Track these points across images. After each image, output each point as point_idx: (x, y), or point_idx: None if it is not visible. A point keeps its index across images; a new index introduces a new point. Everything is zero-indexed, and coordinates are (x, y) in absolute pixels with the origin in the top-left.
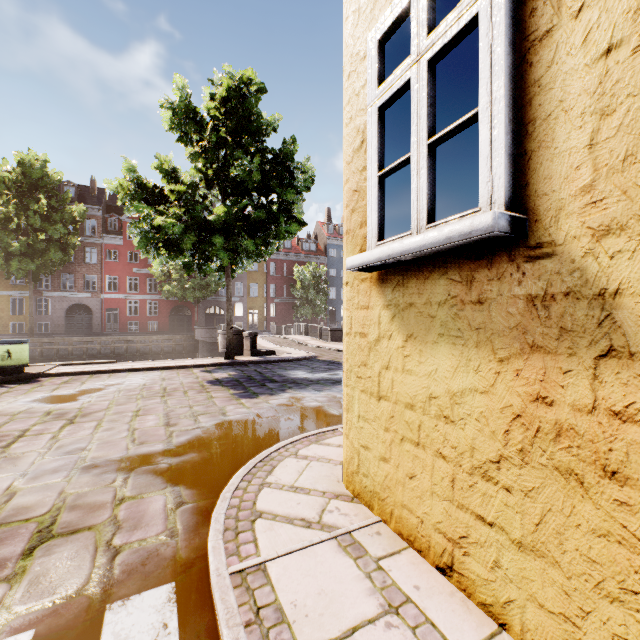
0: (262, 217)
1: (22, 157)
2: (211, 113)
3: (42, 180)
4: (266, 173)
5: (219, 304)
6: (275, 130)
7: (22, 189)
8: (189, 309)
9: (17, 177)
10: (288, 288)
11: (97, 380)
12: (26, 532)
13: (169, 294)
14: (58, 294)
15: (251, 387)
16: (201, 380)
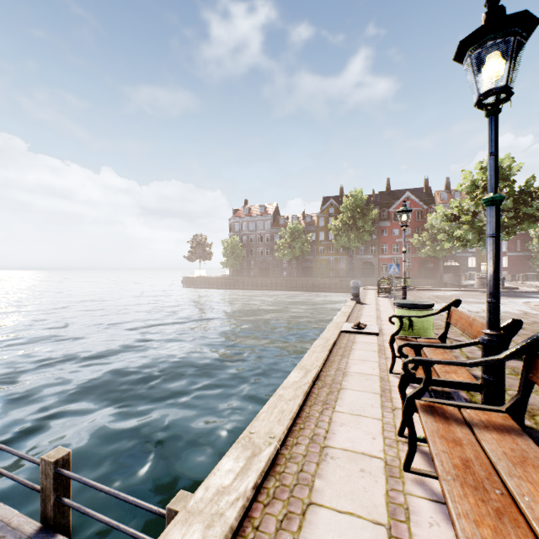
0: (512, 223)
1: (353, 194)
2: (482, 179)
3: (360, 202)
4: (515, 201)
5: (454, 258)
6: (519, 170)
7: (352, 208)
8: (431, 263)
9: (351, 204)
10: (521, 243)
11: (438, 291)
12: (482, 303)
13: (423, 254)
14: (358, 256)
15: (511, 296)
16: (484, 294)
